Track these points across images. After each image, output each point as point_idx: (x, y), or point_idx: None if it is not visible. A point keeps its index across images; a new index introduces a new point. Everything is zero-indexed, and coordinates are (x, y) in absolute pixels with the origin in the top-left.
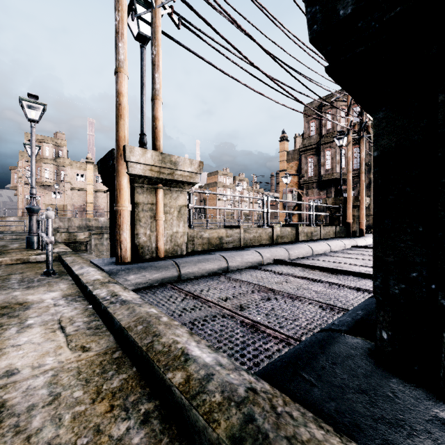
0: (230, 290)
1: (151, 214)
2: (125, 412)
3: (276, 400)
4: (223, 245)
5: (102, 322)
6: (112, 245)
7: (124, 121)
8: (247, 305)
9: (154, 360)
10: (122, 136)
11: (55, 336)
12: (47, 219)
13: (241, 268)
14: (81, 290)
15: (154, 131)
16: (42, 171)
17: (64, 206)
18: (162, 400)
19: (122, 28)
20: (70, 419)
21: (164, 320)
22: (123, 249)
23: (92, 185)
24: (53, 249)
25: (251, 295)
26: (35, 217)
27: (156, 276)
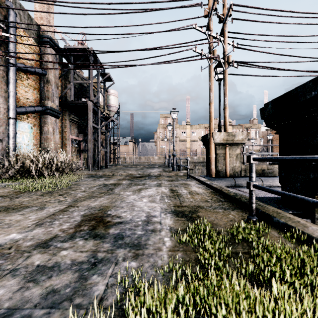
0: (257, 191)
1: (223, 158)
2: (216, 196)
3: (243, 195)
4: (265, 174)
5: (209, 188)
6: (207, 170)
7: (212, 122)
8: (260, 195)
9: (222, 190)
10: (211, 128)
11: (199, 188)
12: (187, 160)
13: (272, 186)
14: (200, 183)
15: (224, 122)
16: (166, 133)
17: (176, 150)
18: (223, 196)
19: (211, 87)
20: (208, 195)
21: (225, 187)
22: (212, 172)
23: (189, 137)
24: (183, 171)
25: (265, 193)
26: (175, 158)
27: (224, 183)
